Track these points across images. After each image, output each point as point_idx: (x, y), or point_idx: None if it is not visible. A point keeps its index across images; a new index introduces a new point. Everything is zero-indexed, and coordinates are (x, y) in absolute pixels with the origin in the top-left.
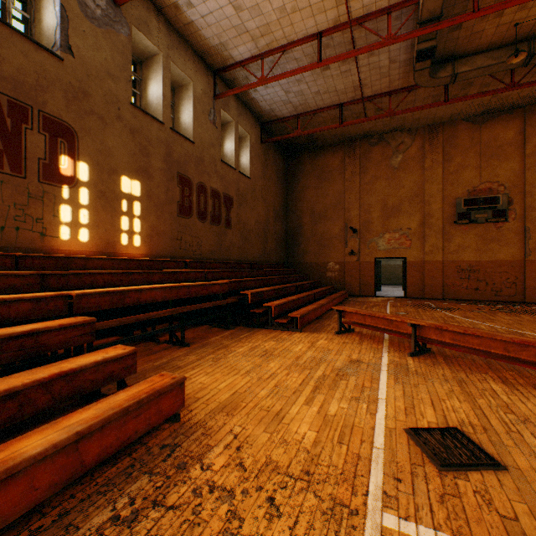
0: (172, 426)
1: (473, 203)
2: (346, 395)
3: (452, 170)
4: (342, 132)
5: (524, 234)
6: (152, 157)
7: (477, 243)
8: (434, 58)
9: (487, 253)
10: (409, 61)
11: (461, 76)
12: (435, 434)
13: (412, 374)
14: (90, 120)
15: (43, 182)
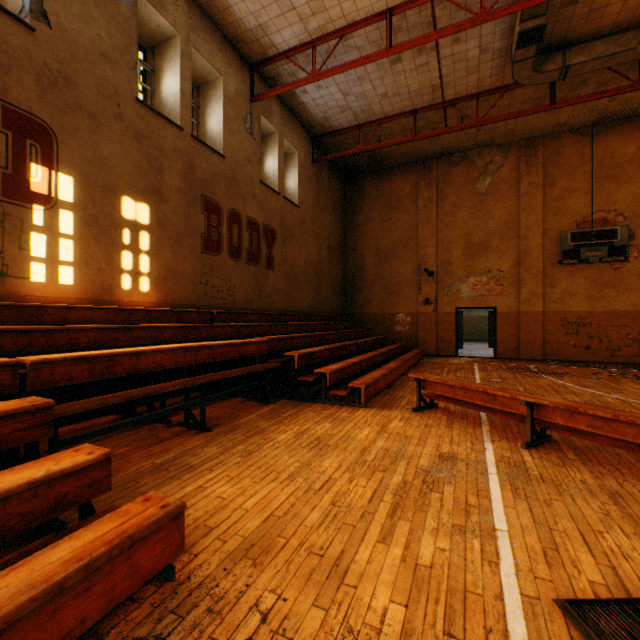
0: (159, 592)
1: (583, 237)
2: (443, 523)
3: (556, 196)
4: (414, 149)
5: None
6: (167, 172)
7: (588, 288)
8: (541, 42)
9: (600, 301)
10: (505, 50)
11: (575, 69)
12: (610, 612)
13: (536, 481)
14: (75, 117)
15: (4, 201)
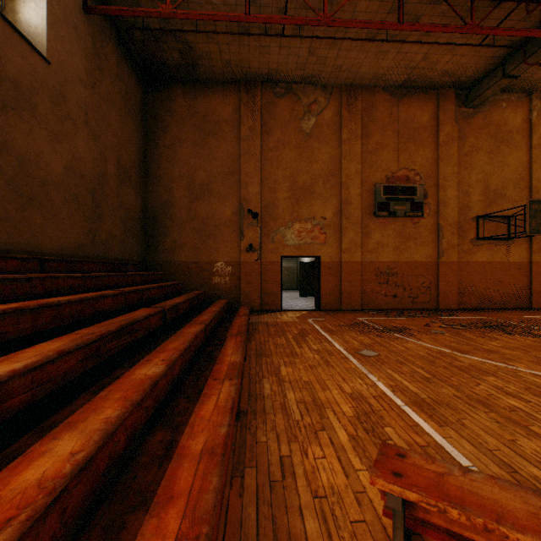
0: None
1: (393, 191)
2: None
3: (371, 148)
4: (239, 59)
5: (438, 232)
6: None
7: (396, 240)
8: None
9: (404, 253)
10: None
11: None
12: None
13: None
14: None
15: None
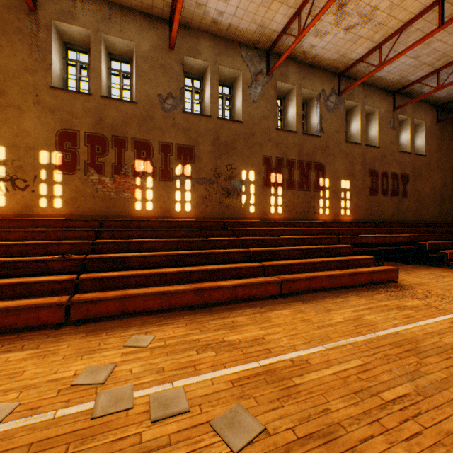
0: (394, 283)
1: None
2: None
3: None
4: None
5: None
6: (355, 165)
7: None
8: None
9: None
10: None
11: None
12: None
13: None
14: (328, 158)
15: (314, 191)
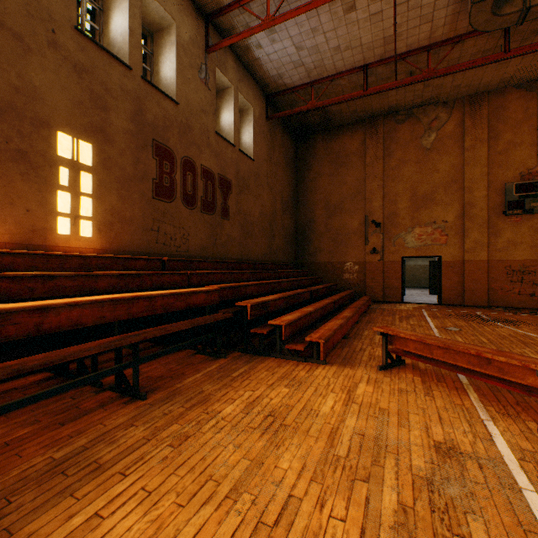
0: None
1: (528, 188)
2: None
3: (500, 149)
4: (363, 107)
5: None
6: (112, 112)
7: (533, 238)
8: None
9: None
10: None
11: (535, 11)
12: None
13: None
14: None
15: None
